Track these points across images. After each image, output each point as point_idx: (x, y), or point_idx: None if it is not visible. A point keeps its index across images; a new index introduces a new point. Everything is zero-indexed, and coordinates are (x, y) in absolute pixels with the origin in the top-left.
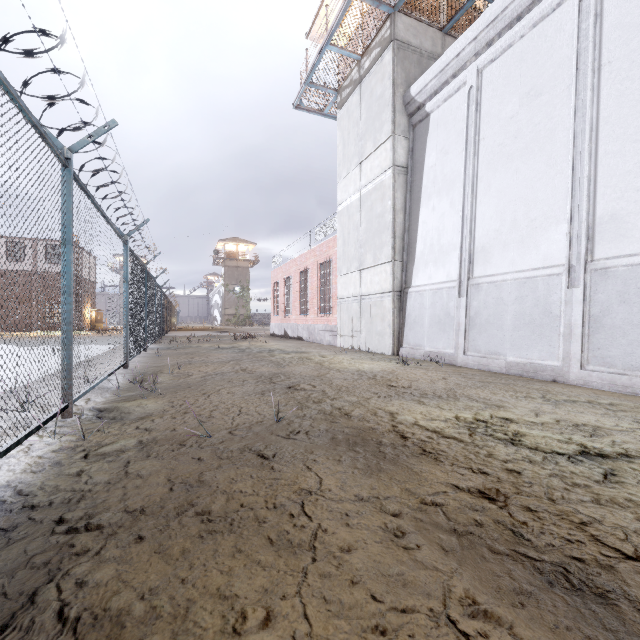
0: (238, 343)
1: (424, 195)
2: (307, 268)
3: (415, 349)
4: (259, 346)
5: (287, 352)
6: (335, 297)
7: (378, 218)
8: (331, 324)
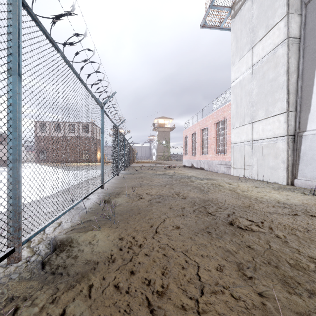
0: (167, 171)
1: None
2: (207, 126)
3: (314, 181)
4: (180, 173)
5: (200, 178)
6: (228, 143)
7: (270, 82)
8: (225, 160)
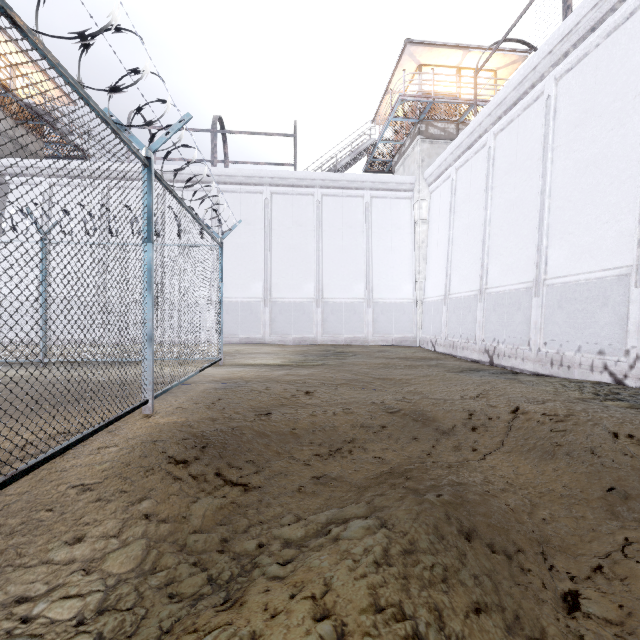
0: None
1: (5, 236)
2: None
3: None
4: None
5: None
6: None
7: None
8: None
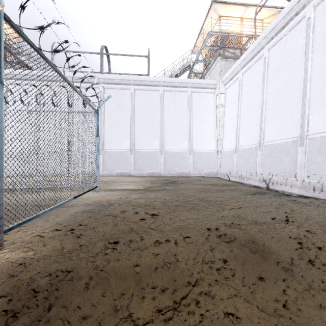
0: None
1: None
2: None
3: None
4: None
5: None
6: None
7: None
8: None
